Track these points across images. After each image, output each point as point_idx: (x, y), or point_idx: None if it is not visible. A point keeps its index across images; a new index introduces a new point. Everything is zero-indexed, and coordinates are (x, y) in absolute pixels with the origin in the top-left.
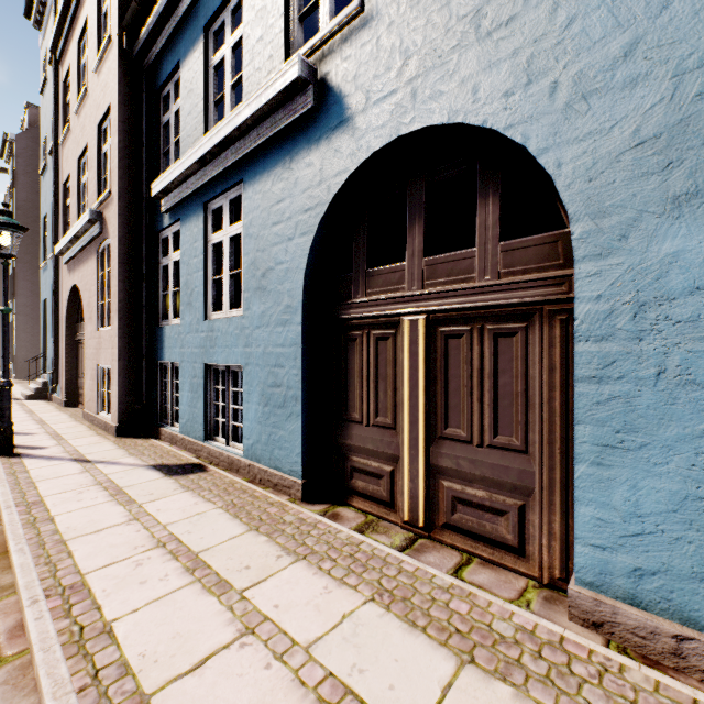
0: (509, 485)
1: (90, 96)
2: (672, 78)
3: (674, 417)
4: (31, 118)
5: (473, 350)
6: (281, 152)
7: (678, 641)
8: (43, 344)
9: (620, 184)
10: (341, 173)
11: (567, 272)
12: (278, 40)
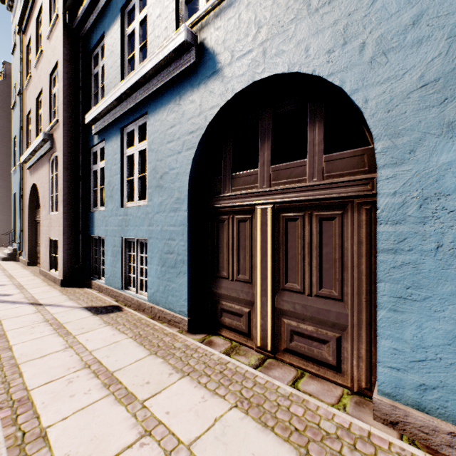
0: (330, 323)
1: (44, 55)
2: (447, 39)
3: (449, 278)
4: (6, 71)
5: (305, 229)
6: (173, 93)
7: (452, 437)
8: (13, 223)
9: (410, 114)
10: (214, 107)
11: (370, 175)
12: (171, 16)
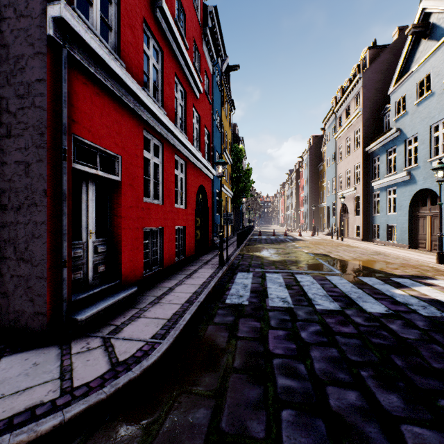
0: None
1: (351, 157)
2: None
3: None
4: (312, 140)
5: (436, 221)
6: (403, 184)
7: None
8: (326, 219)
9: None
10: (414, 191)
11: None
12: (403, 162)
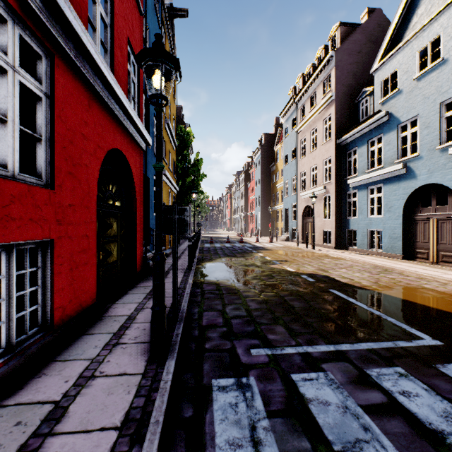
0: None
1: (318, 151)
2: None
3: None
4: (264, 138)
5: (447, 225)
6: (395, 179)
7: None
8: (284, 223)
9: None
10: (413, 188)
11: None
12: (394, 153)
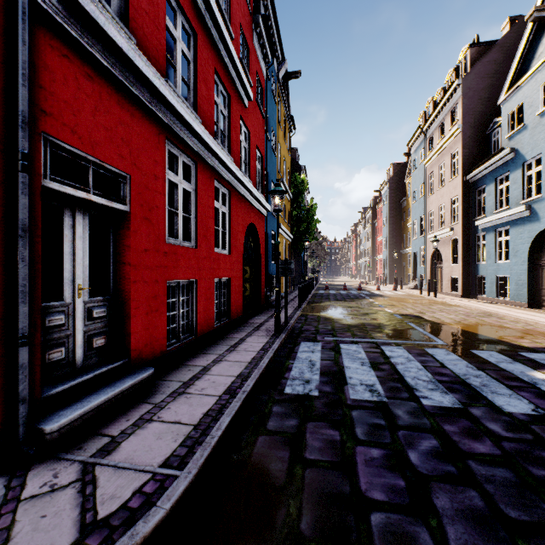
0: None
1: (446, 188)
2: None
3: None
4: (393, 169)
5: None
6: (521, 222)
7: None
8: (412, 269)
9: None
10: (537, 231)
11: None
12: (520, 193)
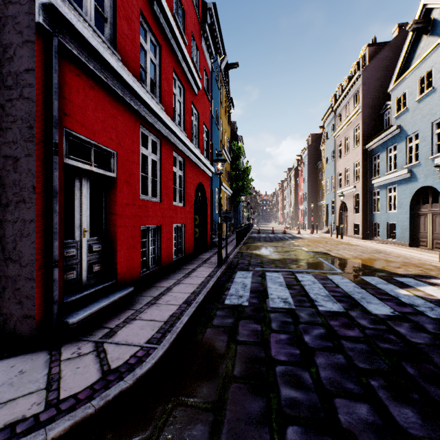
0: None
1: (350, 154)
2: None
3: None
4: (311, 139)
5: (438, 219)
6: (404, 181)
7: None
8: (325, 217)
9: None
10: (415, 189)
11: None
12: (404, 160)
